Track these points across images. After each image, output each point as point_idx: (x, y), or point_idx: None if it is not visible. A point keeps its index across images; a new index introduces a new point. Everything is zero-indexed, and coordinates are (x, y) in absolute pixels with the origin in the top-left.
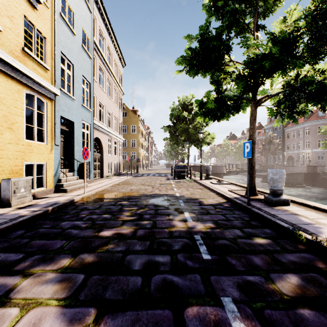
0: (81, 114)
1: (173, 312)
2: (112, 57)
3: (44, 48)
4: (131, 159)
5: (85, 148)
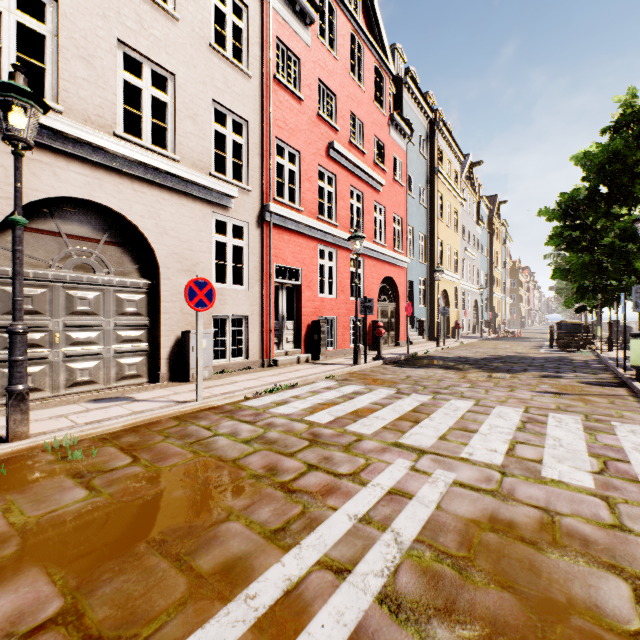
0: (503, 299)
1: (545, 333)
2: (506, 248)
3: (499, 283)
4: (521, 317)
5: (514, 315)
